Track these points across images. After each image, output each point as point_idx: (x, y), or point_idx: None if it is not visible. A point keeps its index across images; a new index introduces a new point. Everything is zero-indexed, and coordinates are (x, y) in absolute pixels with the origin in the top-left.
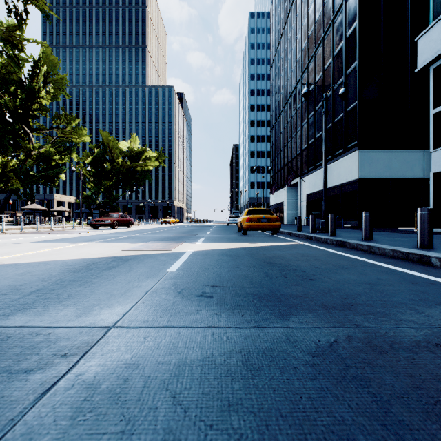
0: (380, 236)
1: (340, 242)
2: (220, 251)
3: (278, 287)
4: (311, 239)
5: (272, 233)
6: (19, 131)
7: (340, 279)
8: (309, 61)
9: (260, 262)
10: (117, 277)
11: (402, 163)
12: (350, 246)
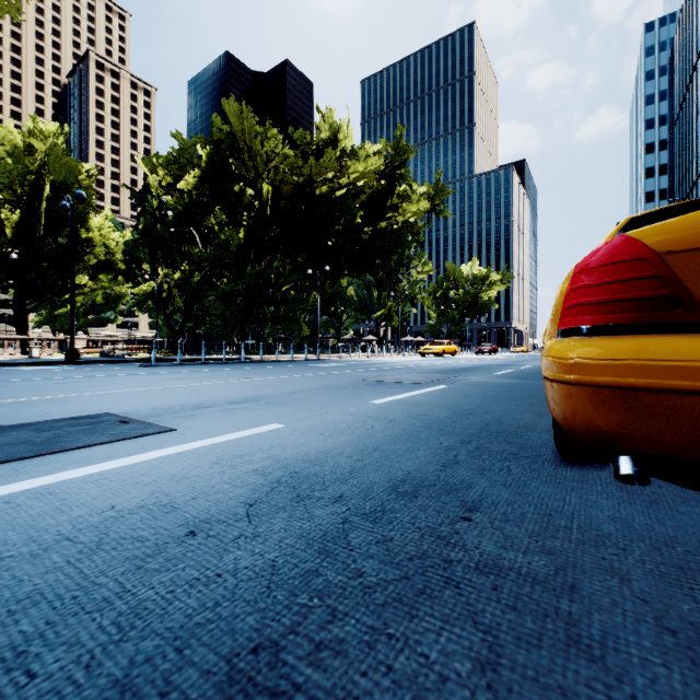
0: None
1: None
2: None
3: None
4: None
5: None
6: None
7: None
8: None
9: None
10: None
11: None
12: None
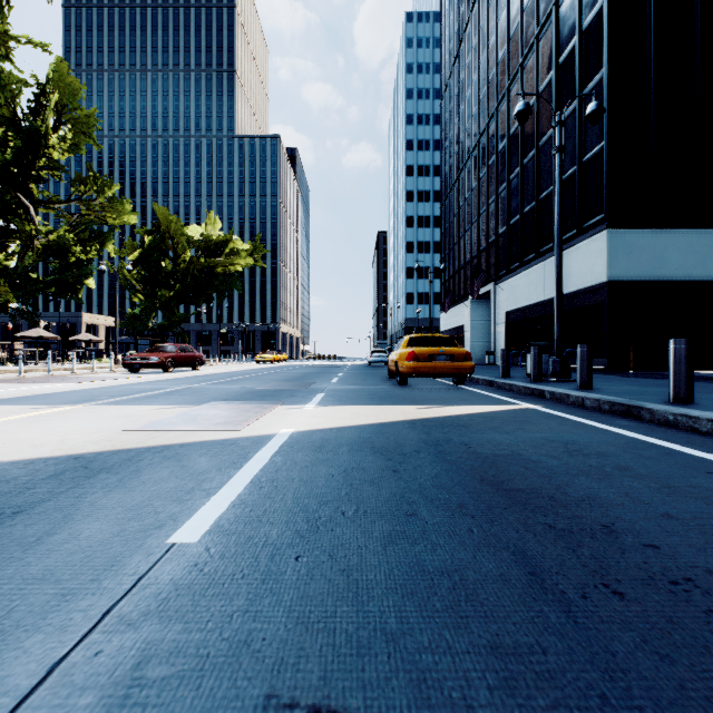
0: None
1: (621, 408)
2: (357, 435)
3: None
4: (542, 396)
5: (456, 381)
6: (15, 206)
7: None
8: (510, 80)
9: (472, 485)
10: None
11: (687, 254)
12: (654, 418)
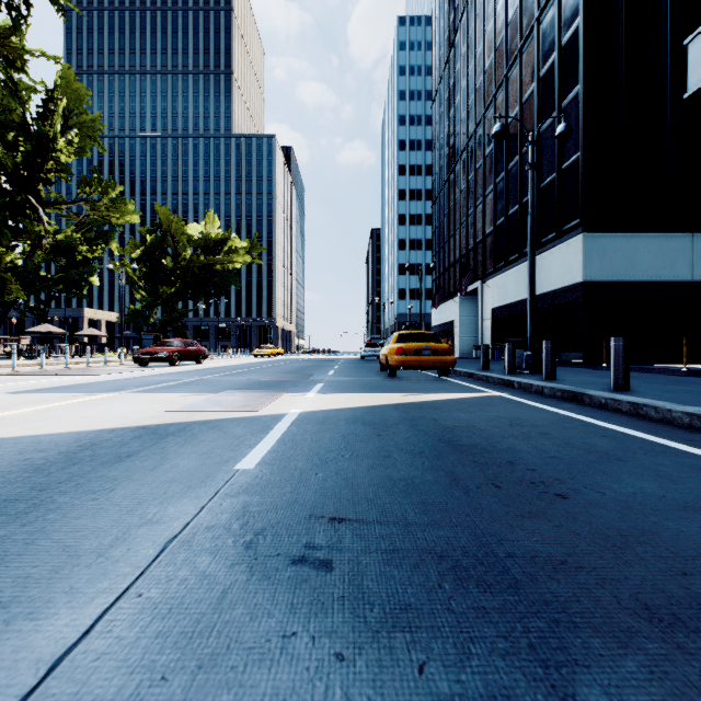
0: (634, 381)
1: (570, 394)
2: (351, 414)
3: (493, 525)
4: (512, 386)
5: (440, 374)
6: (23, 206)
7: (624, 494)
8: (496, 89)
9: (431, 442)
10: (119, 487)
11: (656, 256)
12: (592, 402)
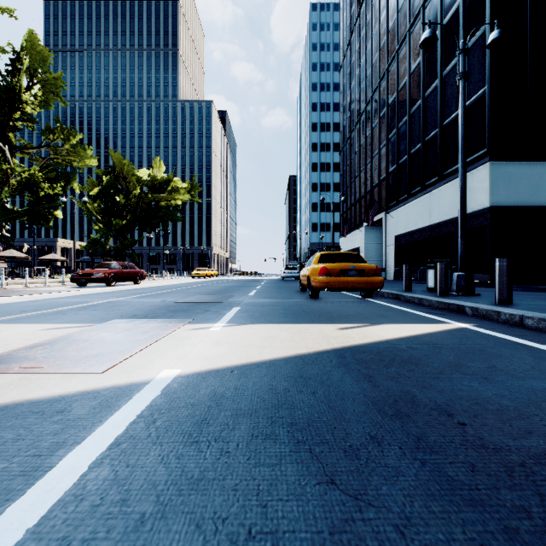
0: None
1: None
2: (267, 384)
3: None
4: (462, 312)
5: (364, 295)
6: None
7: None
8: (399, 44)
9: None
10: None
11: None
12: None
